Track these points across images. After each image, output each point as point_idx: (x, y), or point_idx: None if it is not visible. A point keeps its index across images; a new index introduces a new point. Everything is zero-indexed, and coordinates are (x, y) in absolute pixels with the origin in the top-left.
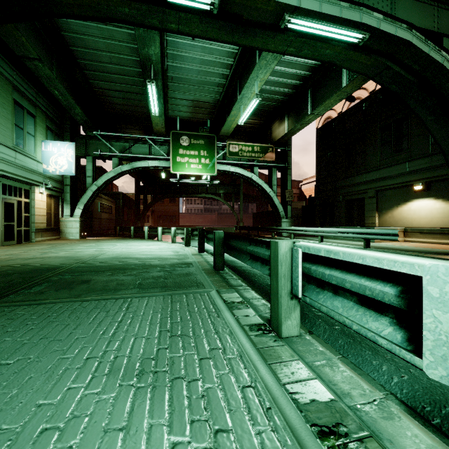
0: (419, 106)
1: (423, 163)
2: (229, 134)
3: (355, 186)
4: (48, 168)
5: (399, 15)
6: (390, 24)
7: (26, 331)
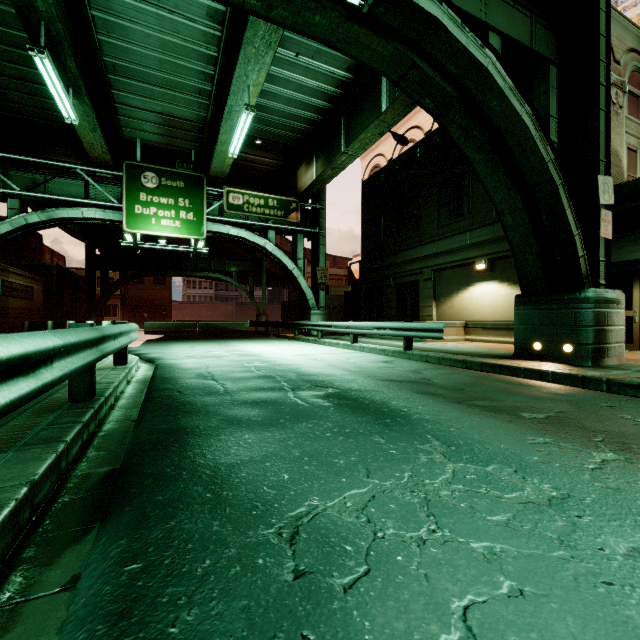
0: (464, 138)
1: (486, 234)
2: (226, 175)
3: (408, 263)
4: None
5: None
6: None
7: None
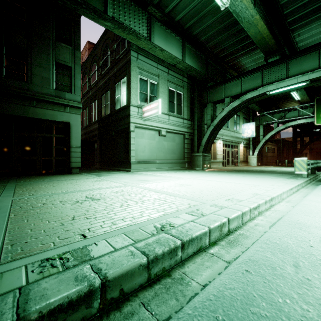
0: None
1: None
2: None
3: None
4: (243, 135)
5: None
6: None
7: (255, 173)
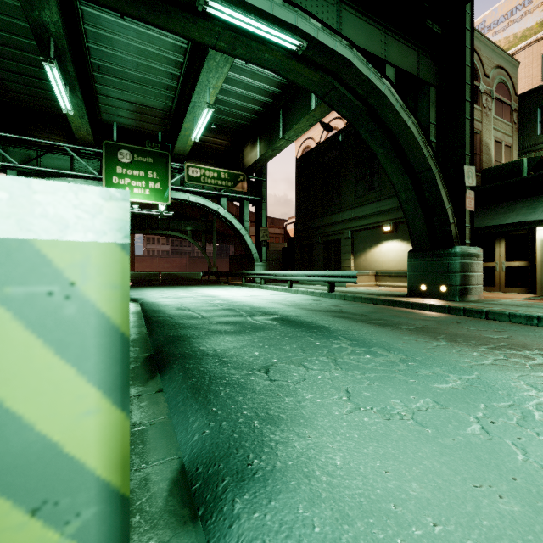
0: (370, 137)
1: (391, 203)
2: (187, 153)
3: (332, 225)
4: None
5: (346, 32)
6: (329, 37)
7: None
